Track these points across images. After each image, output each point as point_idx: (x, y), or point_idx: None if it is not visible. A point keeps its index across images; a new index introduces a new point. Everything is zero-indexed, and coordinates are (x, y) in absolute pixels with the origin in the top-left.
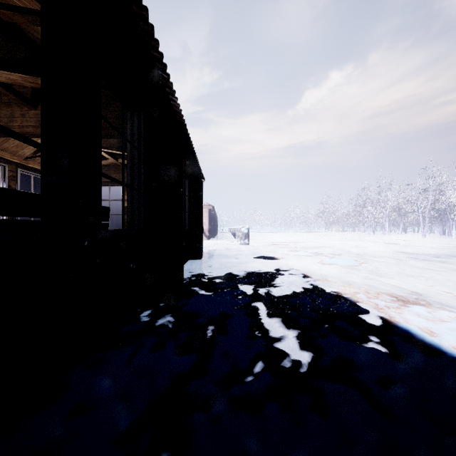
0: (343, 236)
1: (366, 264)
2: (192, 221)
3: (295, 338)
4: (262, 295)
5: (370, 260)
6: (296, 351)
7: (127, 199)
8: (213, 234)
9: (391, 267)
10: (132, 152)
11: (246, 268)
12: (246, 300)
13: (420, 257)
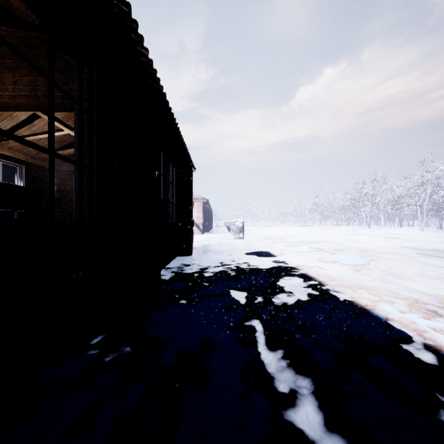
0: (338, 230)
1: (375, 262)
2: (181, 213)
3: (314, 397)
4: (259, 306)
5: (377, 257)
6: (321, 431)
7: (74, 181)
8: (207, 227)
9: (405, 266)
10: (81, 116)
11: (239, 267)
12: (237, 316)
13: (431, 253)
